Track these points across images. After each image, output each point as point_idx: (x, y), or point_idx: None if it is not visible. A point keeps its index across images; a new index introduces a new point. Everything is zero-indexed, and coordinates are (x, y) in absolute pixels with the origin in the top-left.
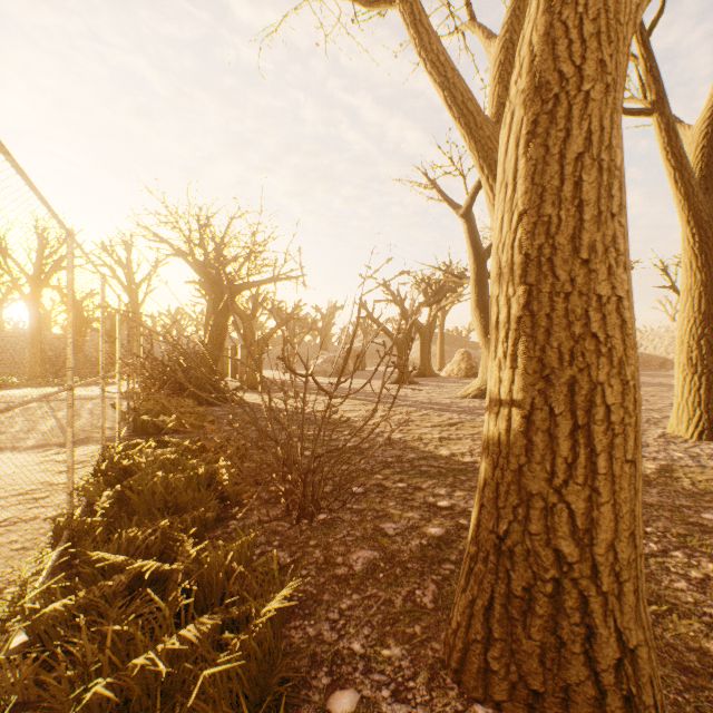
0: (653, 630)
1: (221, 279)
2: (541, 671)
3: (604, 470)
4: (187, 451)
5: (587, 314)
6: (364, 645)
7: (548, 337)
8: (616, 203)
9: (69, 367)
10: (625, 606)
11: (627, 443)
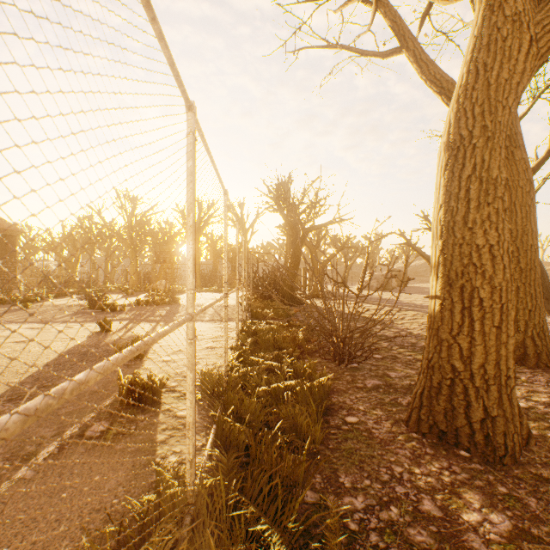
0: (548, 438)
1: (296, 224)
2: (445, 421)
3: (478, 329)
4: (281, 327)
5: (470, 254)
6: (365, 408)
7: (451, 265)
8: (491, 197)
9: (237, 279)
10: (491, 397)
11: (495, 318)
